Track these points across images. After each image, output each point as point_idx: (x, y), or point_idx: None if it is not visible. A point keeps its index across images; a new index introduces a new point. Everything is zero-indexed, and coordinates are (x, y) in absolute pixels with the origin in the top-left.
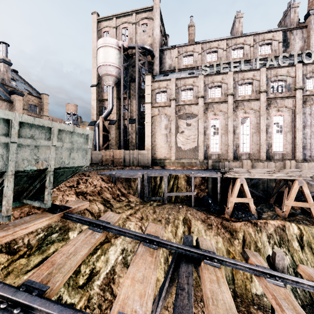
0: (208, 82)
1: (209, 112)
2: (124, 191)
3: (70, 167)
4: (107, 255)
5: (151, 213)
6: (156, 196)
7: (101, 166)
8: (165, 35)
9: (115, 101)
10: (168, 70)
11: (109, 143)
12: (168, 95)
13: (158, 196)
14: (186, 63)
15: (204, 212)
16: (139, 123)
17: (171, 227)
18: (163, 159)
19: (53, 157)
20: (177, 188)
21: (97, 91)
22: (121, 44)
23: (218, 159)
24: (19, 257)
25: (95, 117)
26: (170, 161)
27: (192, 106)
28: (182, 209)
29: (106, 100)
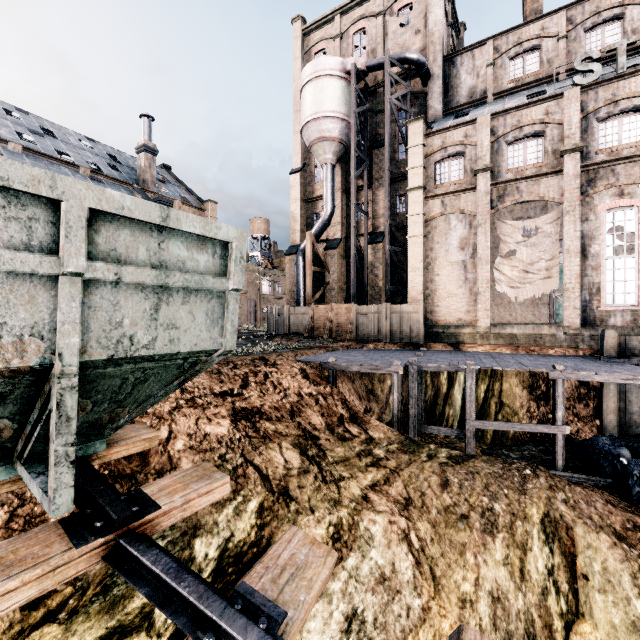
0: (597, 104)
1: (599, 189)
2: (358, 401)
3: (159, 355)
4: (298, 635)
5: (434, 487)
6: (439, 420)
7: (307, 339)
8: (455, 24)
9: (338, 197)
10: (465, 104)
11: (326, 291)
12: (467, 162)
13: (443, 422)
14: (519, 73)
15: (604, 495)
16: (391, 243)
17: (505, 545)
18: (454, 326)
19: (72, 319)
20: (500, 405)
21: (303, 183)
22: (352, 64)
23: (632, 327)
24: (43, 619)
25: (298, 236)
26: (475, 331)
27: (542, 181)
28: (535, 484)
29: (320, 199)
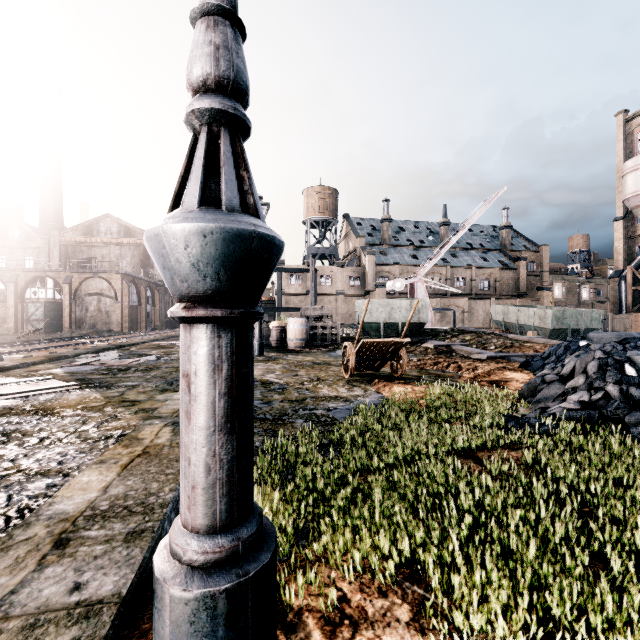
0: None
1: None
2: None
3: (590, 328)
4: None
5: None
6: None
7: None
8: None
9: None
10: None
11: None
12: None
13: None
14: None
15: None
16: None
17: None
18: None
19: (583, 324)
20: None
21: (625, 226)
22: None
23: None
24: None
25: (620, 264)
26: None
27: None
28: None
29: None
